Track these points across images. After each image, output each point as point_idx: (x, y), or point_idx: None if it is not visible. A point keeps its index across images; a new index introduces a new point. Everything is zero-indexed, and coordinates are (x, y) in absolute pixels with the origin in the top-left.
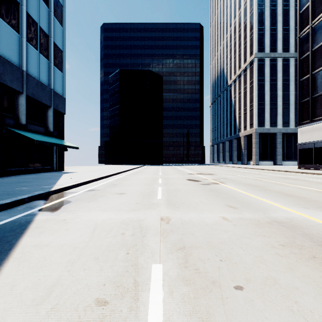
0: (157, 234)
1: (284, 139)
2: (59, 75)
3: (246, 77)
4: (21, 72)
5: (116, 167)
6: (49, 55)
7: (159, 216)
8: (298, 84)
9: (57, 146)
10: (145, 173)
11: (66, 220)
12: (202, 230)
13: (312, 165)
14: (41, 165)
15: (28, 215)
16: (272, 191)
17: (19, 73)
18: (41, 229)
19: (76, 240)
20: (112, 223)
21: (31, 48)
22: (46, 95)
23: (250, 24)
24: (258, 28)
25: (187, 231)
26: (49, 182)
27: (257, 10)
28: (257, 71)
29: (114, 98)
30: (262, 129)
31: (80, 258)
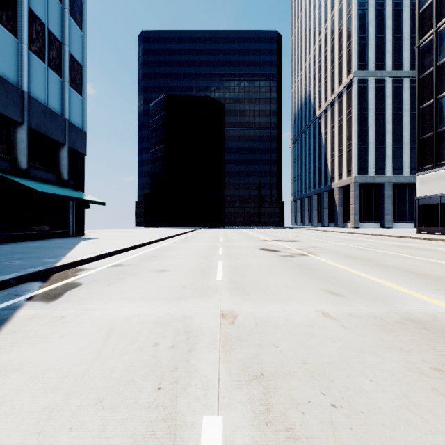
0: (215, 345)
1: (395, 191)
2: (76, 99)
3: (342, 105)
4: (21, 93)
5: (160, 231)
6: (62, 71)
7: (219, 309)
8: (417, 114)
9: (72, 200)
10: (200, 239)
11: (65, 318)
12: (291, 337)
13: (437, 228)
14: (50, 228)
15: (7, 307)
16: (390, 267)
17: (18, 94)
18: (18, 336)
19: (72, 359)
20: (141, 324)
21: (36, 60)
22: (58, 127)
23: (347, 31)
24: (359, 36)
25: (265, 339)
26: (57, 253)
27: (358, 11)
28: (357, 96)
29: (157, 135)
30: (364, 177)
31: (69, 400)
